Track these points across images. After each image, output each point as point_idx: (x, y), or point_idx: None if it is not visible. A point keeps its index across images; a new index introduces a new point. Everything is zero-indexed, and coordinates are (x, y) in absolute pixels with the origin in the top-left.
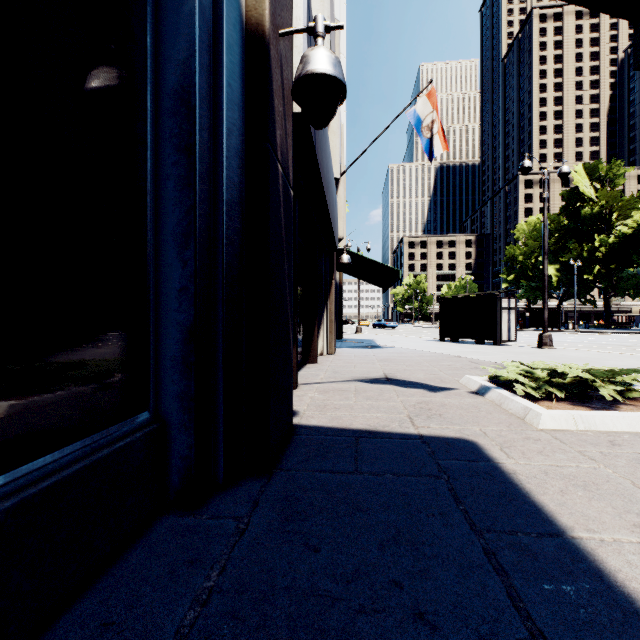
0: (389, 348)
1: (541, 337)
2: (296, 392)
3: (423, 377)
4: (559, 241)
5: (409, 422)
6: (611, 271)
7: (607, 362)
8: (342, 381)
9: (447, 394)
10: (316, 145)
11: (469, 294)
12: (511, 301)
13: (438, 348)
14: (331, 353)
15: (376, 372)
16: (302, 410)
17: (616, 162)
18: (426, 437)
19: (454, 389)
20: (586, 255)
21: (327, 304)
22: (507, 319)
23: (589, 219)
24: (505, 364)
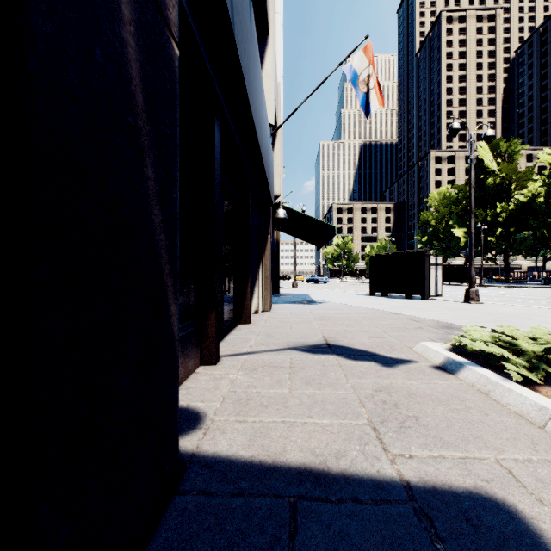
0: (324, 303)
1: (468, 292)
2: (214, 371)
3: (369, 342)
4: (466, 208)
5: (376, 441)
6: (510, 234)
7: (546, 319)
8: (275, 350)
9: (407, 371)
10: (235, 29)
11: (398, 251)
12: (438, 258)
13: (371, 303)
14: (267, 310)
15: (314, 335)
16: (212, 412)
17: (514, 140)
18: (418, 492)
19: (412, 362)
20: (489, 220)
21: (262, 260)
22: (434, 275)
23: (492, 189)
24: (464, 328)
